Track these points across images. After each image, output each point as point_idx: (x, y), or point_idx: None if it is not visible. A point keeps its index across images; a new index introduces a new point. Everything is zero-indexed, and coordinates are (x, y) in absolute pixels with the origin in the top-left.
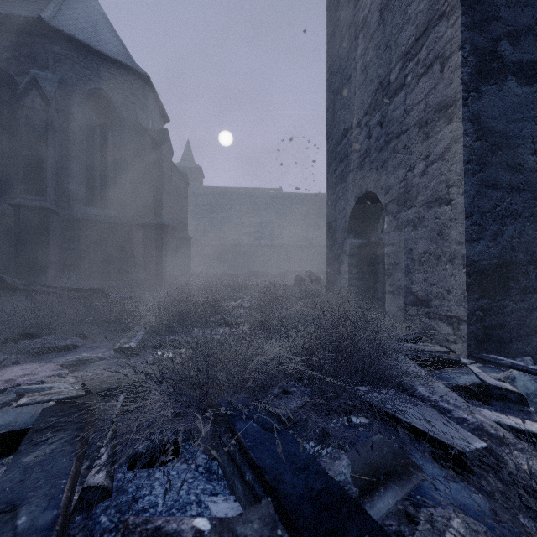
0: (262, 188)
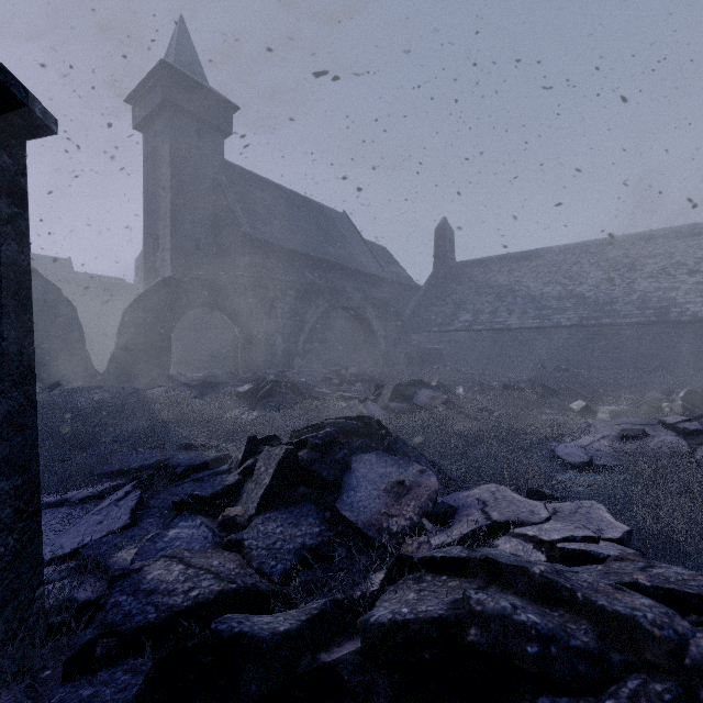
0: (40, 255)
